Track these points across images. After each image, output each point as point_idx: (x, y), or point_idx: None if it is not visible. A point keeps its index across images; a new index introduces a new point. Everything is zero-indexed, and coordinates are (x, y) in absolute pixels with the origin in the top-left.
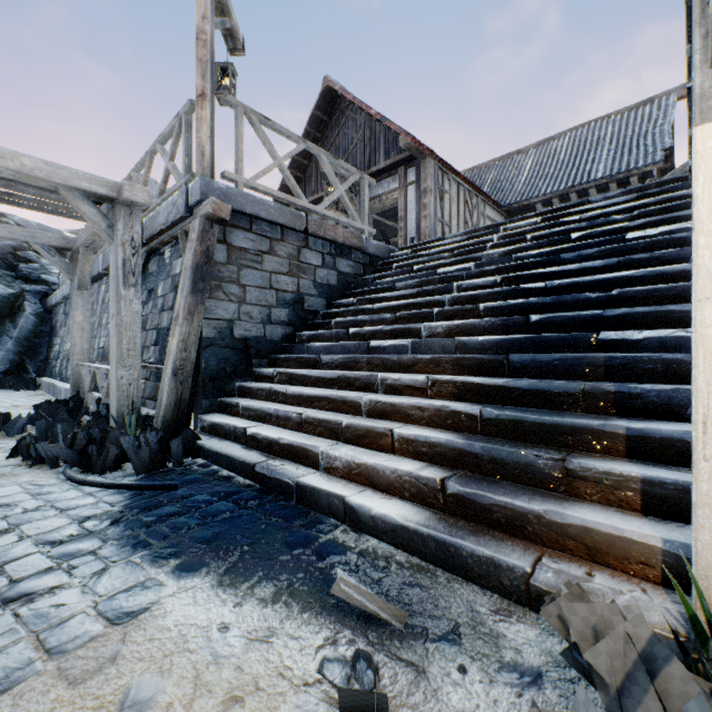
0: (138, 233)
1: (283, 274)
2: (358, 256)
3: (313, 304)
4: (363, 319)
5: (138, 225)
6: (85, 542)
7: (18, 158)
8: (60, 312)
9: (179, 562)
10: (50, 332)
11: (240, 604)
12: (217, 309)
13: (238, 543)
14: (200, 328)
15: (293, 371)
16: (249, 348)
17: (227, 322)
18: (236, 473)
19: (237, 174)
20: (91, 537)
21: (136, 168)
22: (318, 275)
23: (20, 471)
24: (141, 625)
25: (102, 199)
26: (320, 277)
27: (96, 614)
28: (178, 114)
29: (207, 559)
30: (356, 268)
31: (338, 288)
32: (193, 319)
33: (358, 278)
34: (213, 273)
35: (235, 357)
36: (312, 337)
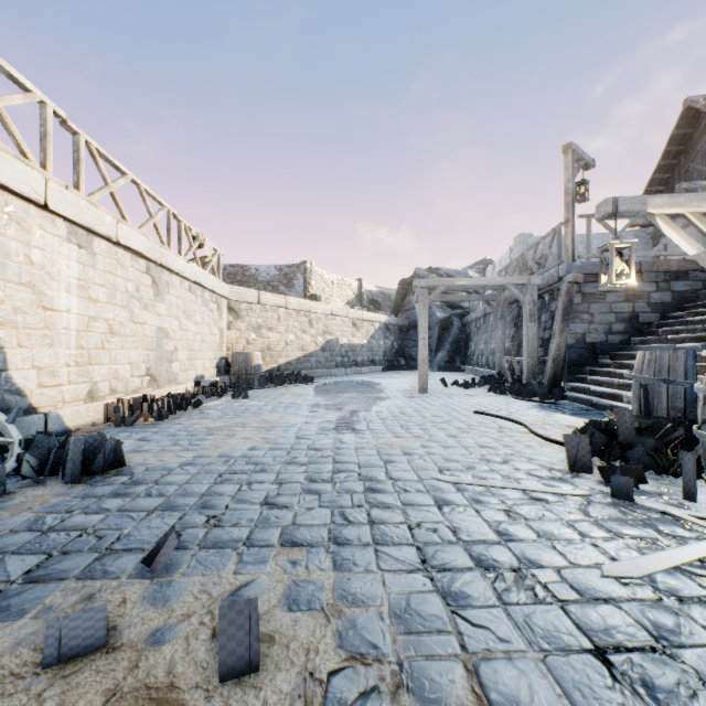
0: (535, 296)
1: (620, 302)
2: (696, 275)
3: (646, 318)
4: (680, 329)
5: (535, 293)
6: (531, 408)
7: (493, 279)
8: (472, 326)
9: (561, 413)
10: (465, 338)
11: (579, 419)
12: (575, 329)
13: (581, 414)
14: (566, 339)
15: (621, 361)
16: (595, 349)
17: (581, 334)
18: (583, 405)
19: (587, 254)
20: (532, 407)
21: (527, 250)
22: (651, 297)
23: (495, 395)
24: (553, 416)
25: (520, 285)
26: (654, 299)
27: (541, 414)
28: (553, 228)
29: (570, 414)
30: (693, 285)
31: (672, 304)
32: (561, 335)
33: (696, 292)
34: (572, 310)
35: (586, 354)
36: (641, 341)
